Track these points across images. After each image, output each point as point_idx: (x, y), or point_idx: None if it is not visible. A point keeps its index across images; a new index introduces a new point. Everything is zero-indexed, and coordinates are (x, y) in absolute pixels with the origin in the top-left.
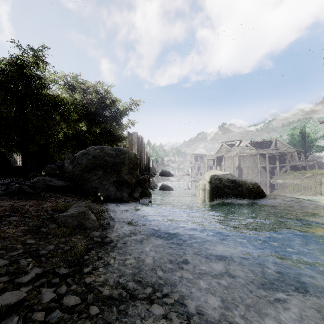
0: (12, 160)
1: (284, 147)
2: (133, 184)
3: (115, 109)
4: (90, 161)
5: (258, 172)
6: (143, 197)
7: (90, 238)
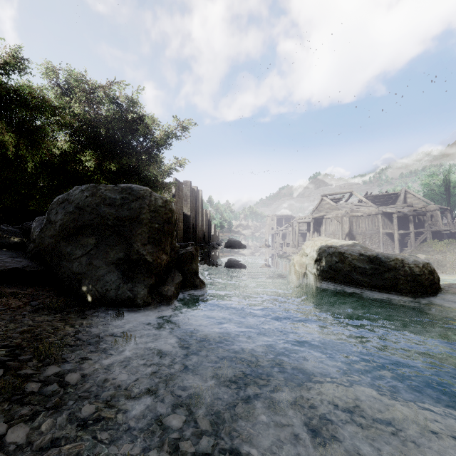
0: None
1: (418, 203)
2: (163, 265)
3: (145, 129)
4: (70, 216)
5: (381, 242)
6: (186, 291)
7: None
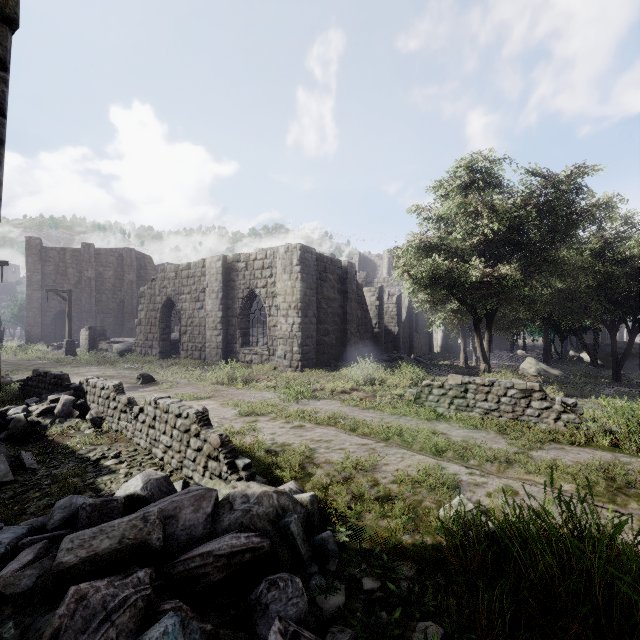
0: None
1: None
2: None
3: None
4: None
5: None
6: None
7: None
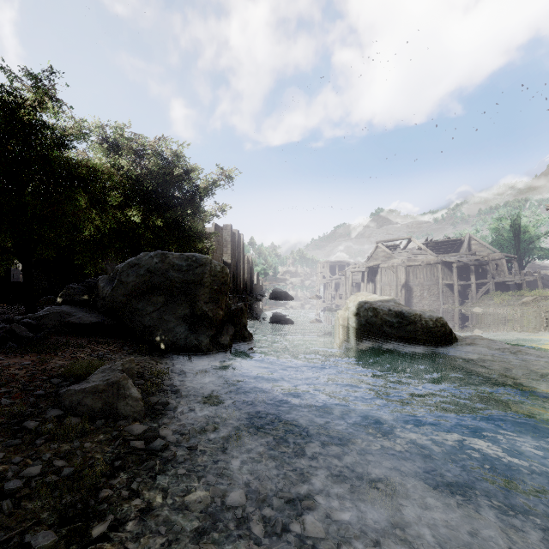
0: (14, 273)
1: (483, 251)
2: (220, 319)
3: (191, 184)
4: (142, 278)
5: (440, 294)
6: (237, 342)
7: (124, 439)
